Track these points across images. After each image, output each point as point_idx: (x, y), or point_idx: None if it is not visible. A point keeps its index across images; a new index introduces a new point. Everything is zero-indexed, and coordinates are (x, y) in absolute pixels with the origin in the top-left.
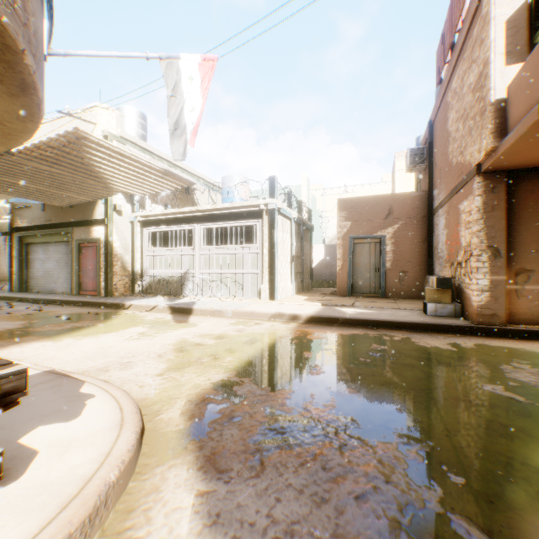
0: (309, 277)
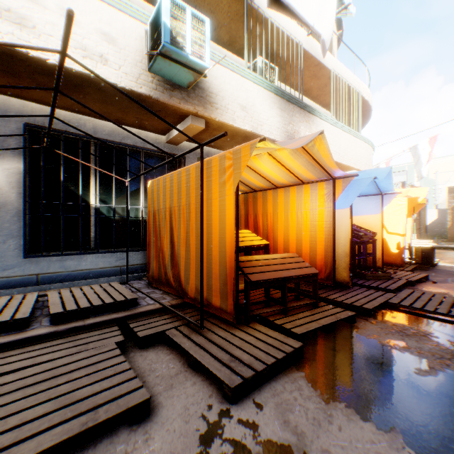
0: (423, 232)
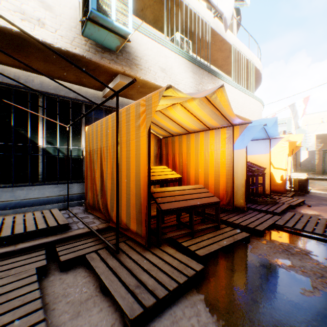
0: (298, 167)
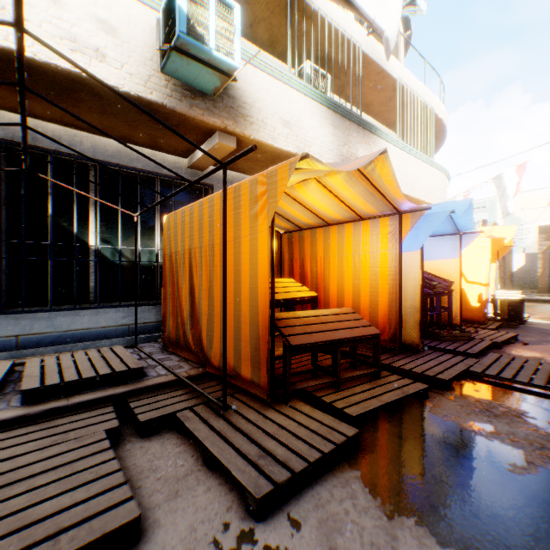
0: (508, 281)
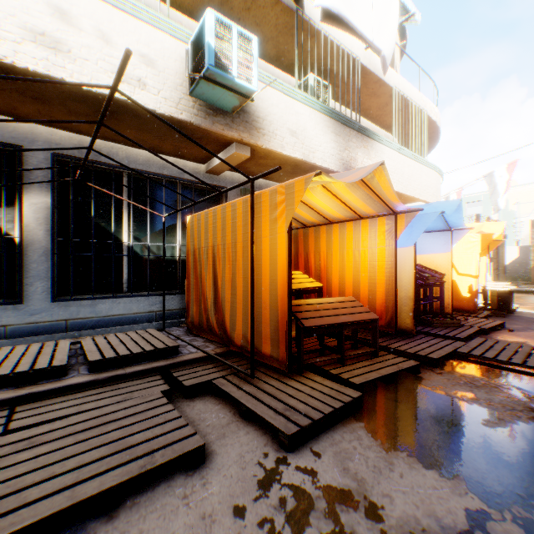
0: (502, 273)
